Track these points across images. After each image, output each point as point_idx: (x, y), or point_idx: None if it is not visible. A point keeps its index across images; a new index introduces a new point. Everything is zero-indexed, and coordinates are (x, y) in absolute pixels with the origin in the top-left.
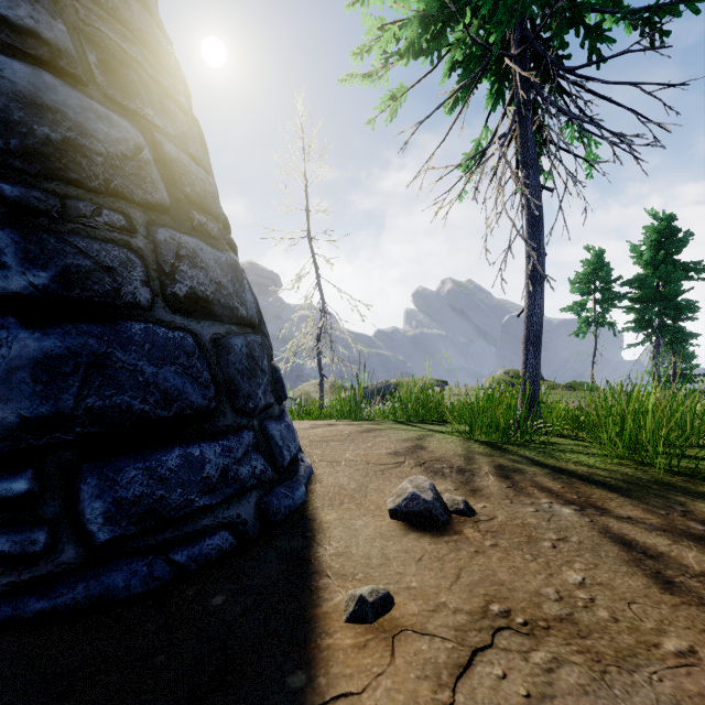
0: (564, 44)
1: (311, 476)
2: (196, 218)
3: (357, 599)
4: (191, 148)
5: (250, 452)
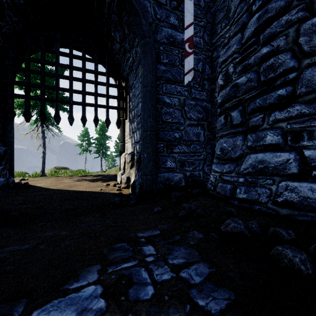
0: (47, 120)
1: None
2: None
3: (19, 181)
4: None
5: None
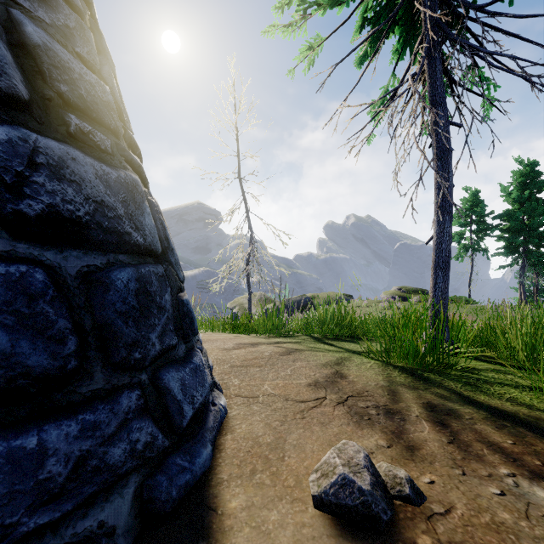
0: None
1: (223, 421)
2: (73, 123)
3: None
4: (79, 47)
5: (131, 420)
